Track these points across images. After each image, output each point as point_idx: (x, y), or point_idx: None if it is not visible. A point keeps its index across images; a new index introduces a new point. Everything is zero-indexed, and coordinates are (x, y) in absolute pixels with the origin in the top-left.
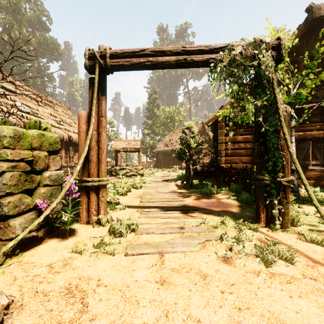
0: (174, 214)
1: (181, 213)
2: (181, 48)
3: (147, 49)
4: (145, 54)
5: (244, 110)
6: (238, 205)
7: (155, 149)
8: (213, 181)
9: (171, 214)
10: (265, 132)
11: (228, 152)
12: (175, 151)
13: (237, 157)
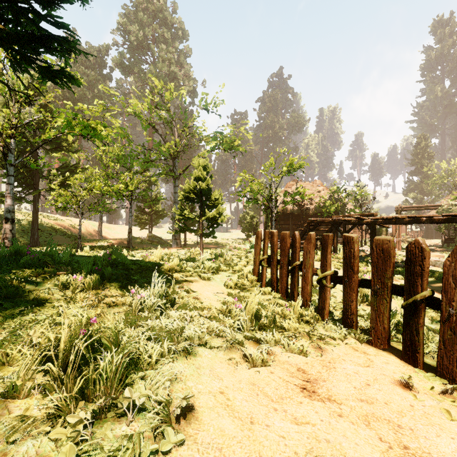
0: None
1: None
2: (426, 206)
3: (415, 206)
4: (414, 207)
5: None
6: None
7: None
8: None
9: None
10: (456, 227)
11: None
12: None
13: None
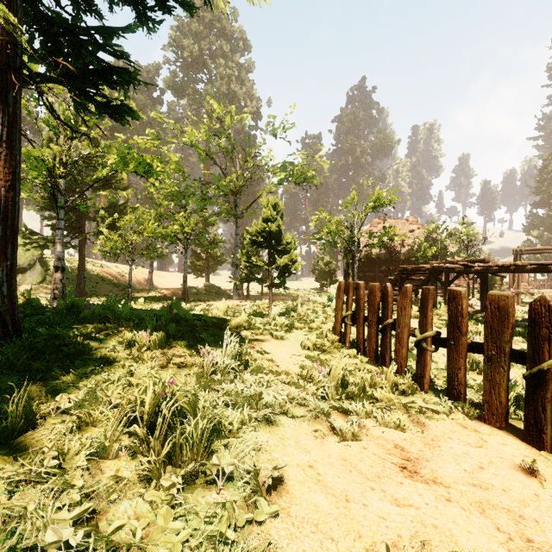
0: None
1: None
2: None
3: (540, 248)
4: (539, 250)
5: None
6: None
7: None
8: None
9: None
10: None
11: None
12: None
13: None
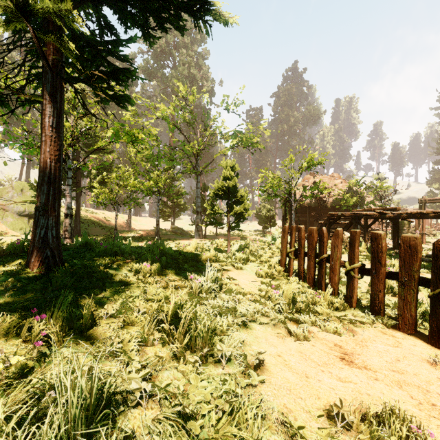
0: None
1: None
2: None
3: None
4: (439, 199)
5: None
6: None
7: None
8: None
9: None
10: None
11: None
12: None
13: None
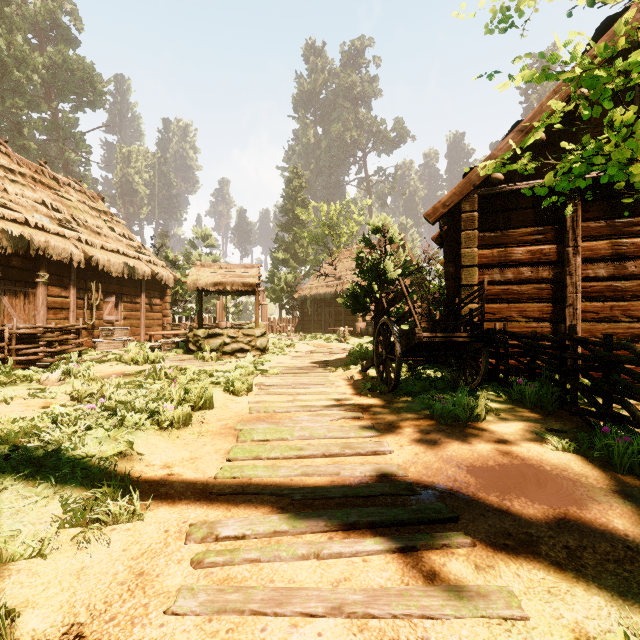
0: (359, 562)
1: (392, 551)
2: None
3: None
4: None
5: (530, 178)
6: (612, 484)
7: (299, 292)
8: (452, 370)
9: (344, 562)
10: None
11: (487, 291)
12: (341, 296)
13: (513, 305)
